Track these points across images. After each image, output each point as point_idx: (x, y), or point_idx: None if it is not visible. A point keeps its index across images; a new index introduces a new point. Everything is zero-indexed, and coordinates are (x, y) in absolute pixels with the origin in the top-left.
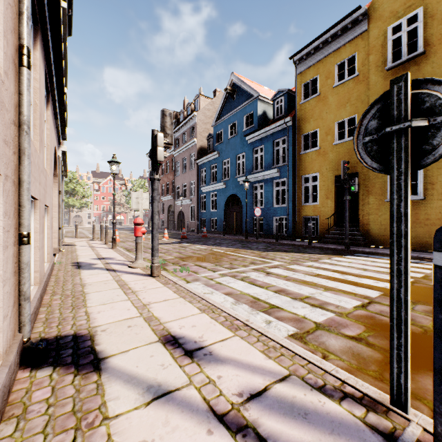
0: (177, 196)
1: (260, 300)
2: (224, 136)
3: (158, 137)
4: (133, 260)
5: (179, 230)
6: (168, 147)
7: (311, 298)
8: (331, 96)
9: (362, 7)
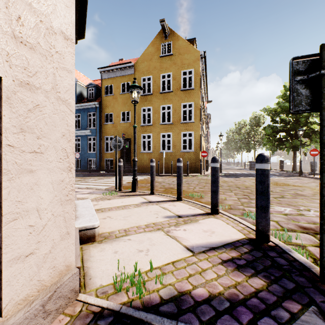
0: None
1: (87, 187)
2: None
3: None
4: None
5: None
6: None
7: (105, 185)
8: (119, 98)
9: (132, 62)
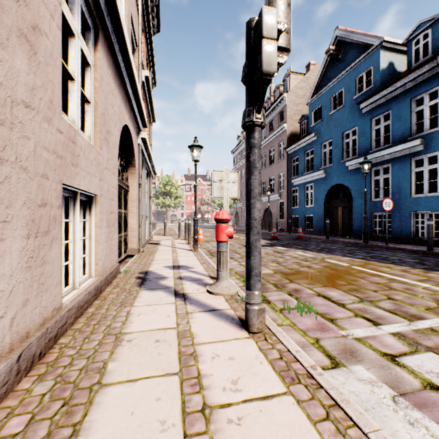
0: (262, 192)
1: None
2: (323, 112)
3: (264, 15)
4: (215, 275)
5: (266, 229)
6: None
7: None
8: None
9: None
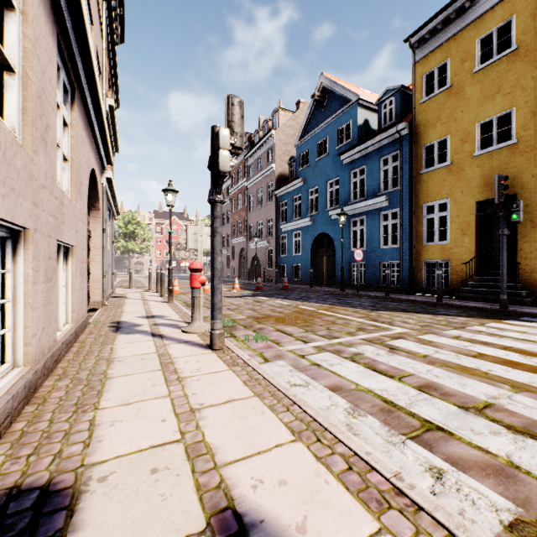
0: (250, 237)
1: (396, 406)
2: (310, 158)
3: (220, 134)
4: (190, 321)
5: (254, 279)
6: (236, 153)
7: (498, 409)
8: (469, 86)
9: None
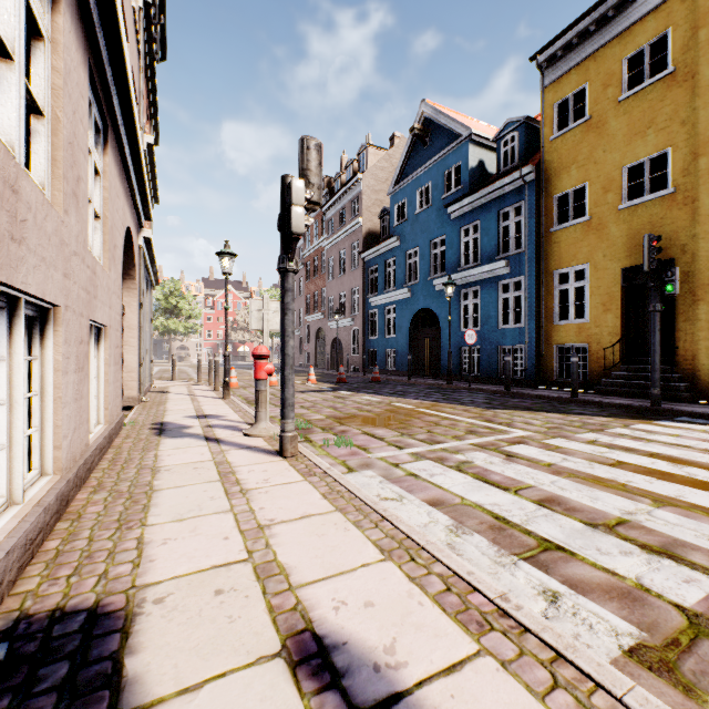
0: (330, 314)
1: (509, 523)
2: (408, 210)
3: (293, 186)
4: (254, 421)
5: (334, 369)
6: (312, 209)
7: (633, 526)
8: (614, 118)
9: None
